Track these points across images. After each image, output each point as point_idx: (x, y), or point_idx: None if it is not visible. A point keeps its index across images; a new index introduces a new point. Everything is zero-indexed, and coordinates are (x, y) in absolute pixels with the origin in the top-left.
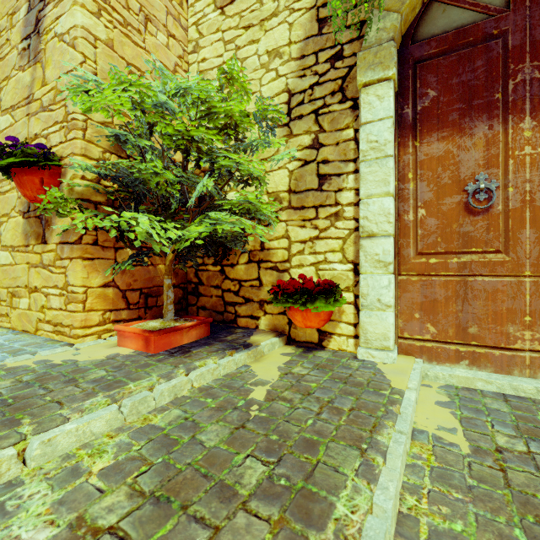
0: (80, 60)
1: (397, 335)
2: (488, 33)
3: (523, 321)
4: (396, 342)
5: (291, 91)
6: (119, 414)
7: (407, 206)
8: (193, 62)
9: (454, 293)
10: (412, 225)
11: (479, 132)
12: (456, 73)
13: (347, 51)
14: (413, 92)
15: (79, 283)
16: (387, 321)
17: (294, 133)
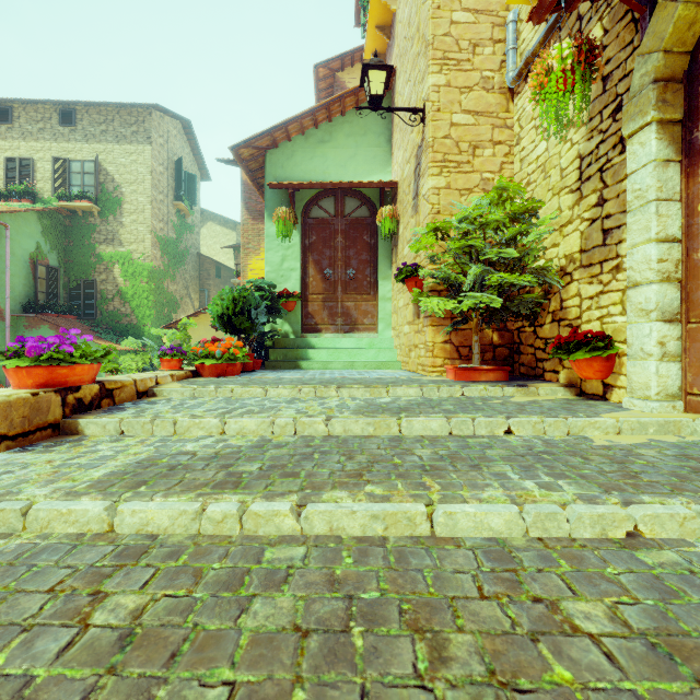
0: (430, 208)
1: (684, 390)
2: None
3: None
4: (681, 399)
5: (582, 156)
6: (420, 391)
7: (696, 243)
8: (516, 154)
9: None
10: None
11: None
12: None
13: (625, 100)
14: None
15: (430, 340)
16: (648, 370)
17: (583, 195)
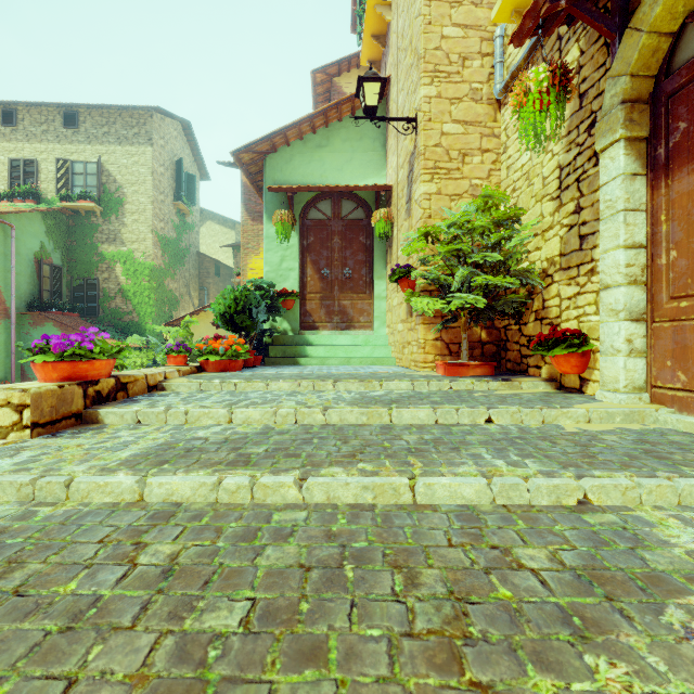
0: (422, 213)
1: (649, 383)
2: None
3: None
4: (647, 391)
5: (561, 166)
6: (411, 385)
7: (659, 250)
8: (503, 161)
9: None
10: (664, 269)
11: None
12: None
13: (599, 116)
14: (667, 129)
15: (422, 337)
16: (617, 365)
17: (563, 203)
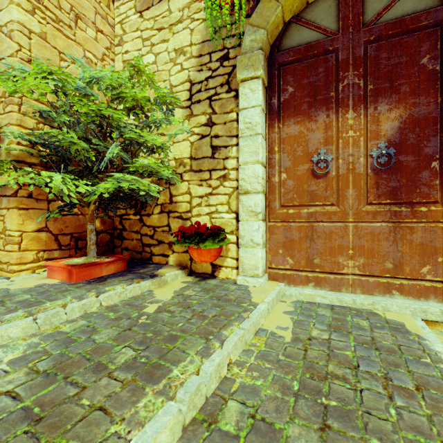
0: (16, 48)
1: (267, 266)
2: (327, 49)
3: (348, 253)
4: (266, 272)
5: (192, 81)
6: (34, 324)
7: (274, 171)
8: (118, 53)
9: (305, 234)
10: (277, 185)
11: (321, 119)
12: (306, 76)
13: (231, 54)
14: (278, 87)
15: (15, 228)
16: (257, 255)
17: (194, 114)
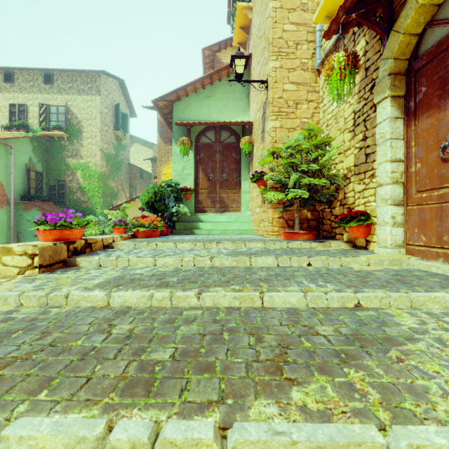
0: (271, 139)
1: (405, 243)
2: None
3: None
4: (404, 247)
5: (355, 111)
6: (264, 245)
7: (411, 163)
8: (321, 108)
9: (435, 214)
10: (413, 174)
11: (448, 107)
12: (436, 72)
13: (376, 82)
14: (415, 91)
15: (271, 216)
16: (386, 231)
17: (356, 134)
